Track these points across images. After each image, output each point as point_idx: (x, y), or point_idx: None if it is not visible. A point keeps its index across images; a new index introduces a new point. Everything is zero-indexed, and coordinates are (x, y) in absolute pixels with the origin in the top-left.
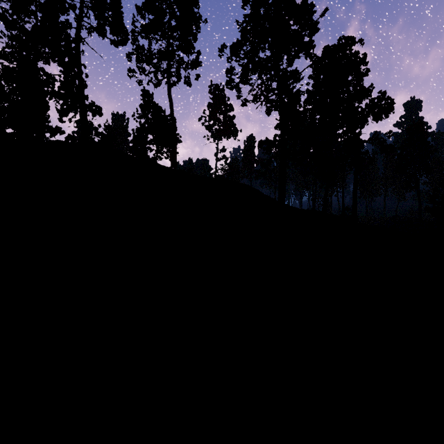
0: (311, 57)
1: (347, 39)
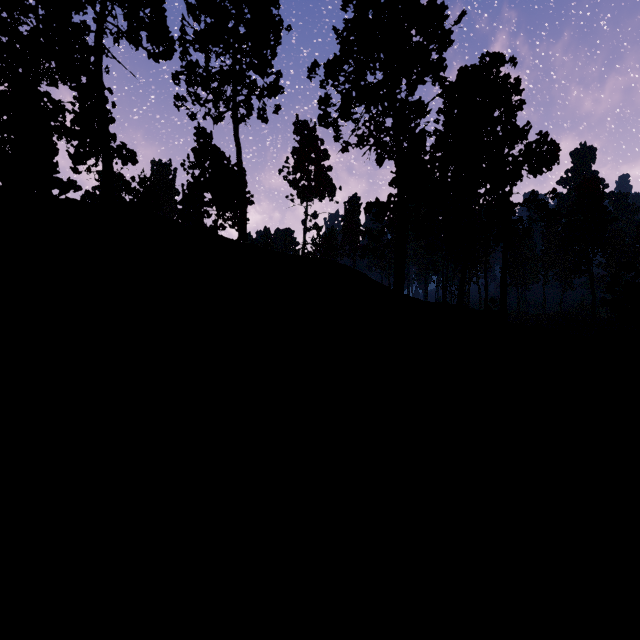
0: (442, 83)
1: (492, 57)
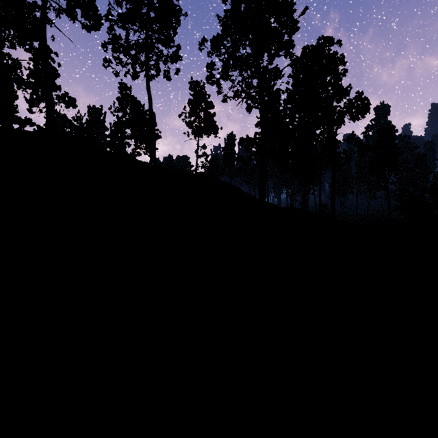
0: (291, 57)
1: (326, 39)
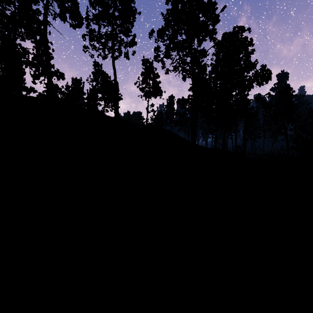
0: (214, 41)
1: (239, 28)
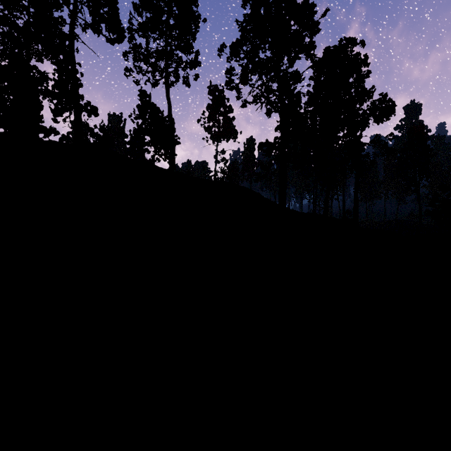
0: (312, 59)
1: (348, 40)
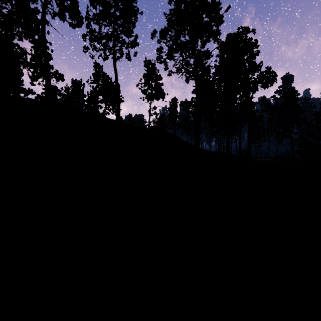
0: (218, 42)
1: (243, 29)
